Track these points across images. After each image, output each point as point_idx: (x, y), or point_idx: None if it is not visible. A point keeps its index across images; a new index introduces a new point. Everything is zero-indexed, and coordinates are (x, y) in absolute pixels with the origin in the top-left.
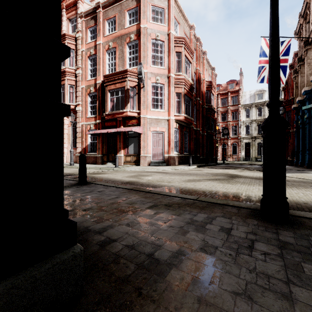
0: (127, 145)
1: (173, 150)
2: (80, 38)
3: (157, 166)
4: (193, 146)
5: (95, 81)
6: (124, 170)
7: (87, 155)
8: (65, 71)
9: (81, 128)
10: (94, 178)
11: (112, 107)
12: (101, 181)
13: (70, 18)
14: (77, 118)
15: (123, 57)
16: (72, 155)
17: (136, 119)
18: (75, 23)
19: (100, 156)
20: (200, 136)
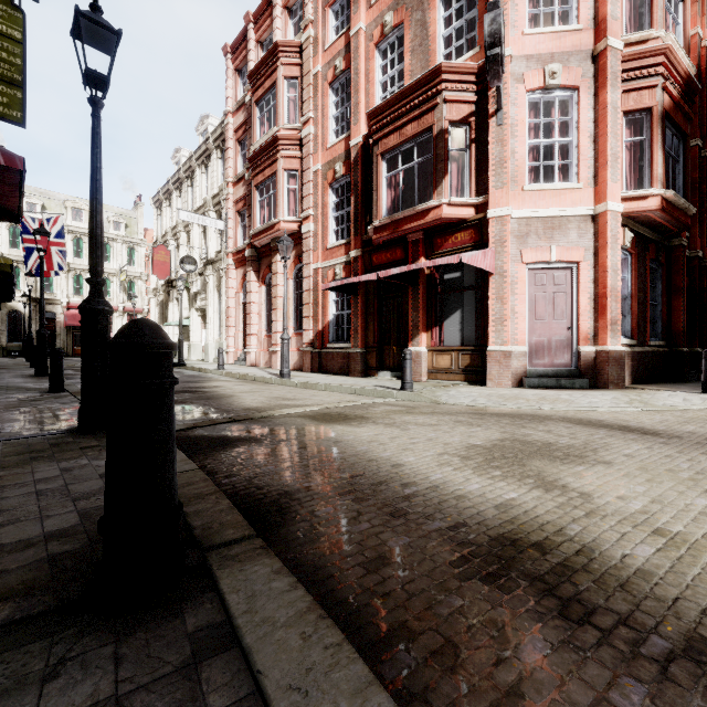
0: (438, 316)
1: (616, 329)
2: (310, 41)
3: (552, 389)
4: (683, 316)
5: (347, 143)
6: (432, 402)
7: (327, 351)
8: (276, 139)
9: (313, 280)
10: (308, 450)
11: (392, 206)
12: (327, 494)
13: (290, 6)
14: (305, 253)
15: (426, 42)
16: (286, 349)
17: (469, 229)
18: (300, 13)
19: (359, 353)
20: (706, 279)
